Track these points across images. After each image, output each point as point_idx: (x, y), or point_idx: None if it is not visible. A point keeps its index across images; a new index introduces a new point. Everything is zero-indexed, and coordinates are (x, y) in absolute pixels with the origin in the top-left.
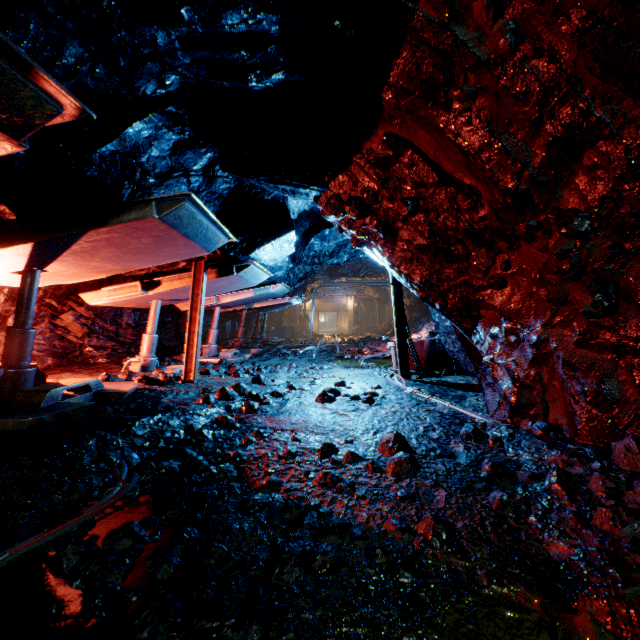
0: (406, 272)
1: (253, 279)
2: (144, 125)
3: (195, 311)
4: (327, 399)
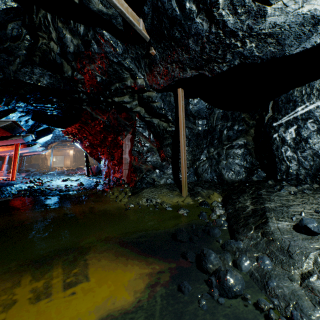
0: (86, 150)
1: (35, 147)
2: (14, 114)
3: (16, 158)
4: (64, 181)
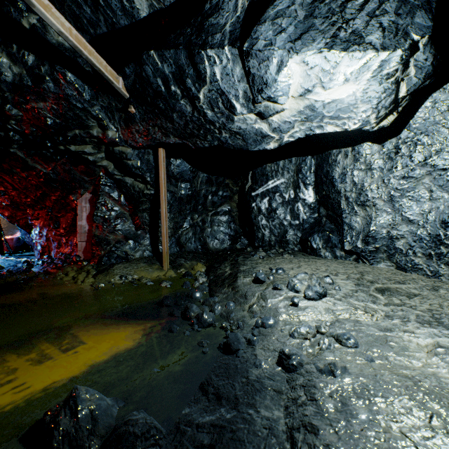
0: (1, 212)
1: None
2: None
3: None
4: None
